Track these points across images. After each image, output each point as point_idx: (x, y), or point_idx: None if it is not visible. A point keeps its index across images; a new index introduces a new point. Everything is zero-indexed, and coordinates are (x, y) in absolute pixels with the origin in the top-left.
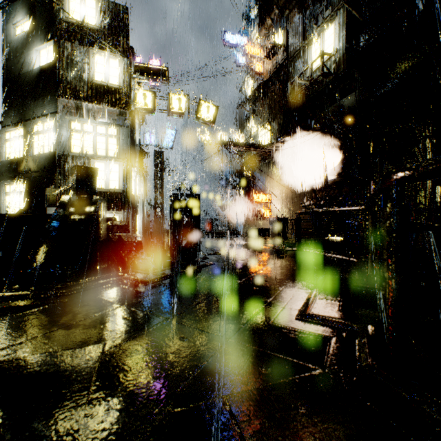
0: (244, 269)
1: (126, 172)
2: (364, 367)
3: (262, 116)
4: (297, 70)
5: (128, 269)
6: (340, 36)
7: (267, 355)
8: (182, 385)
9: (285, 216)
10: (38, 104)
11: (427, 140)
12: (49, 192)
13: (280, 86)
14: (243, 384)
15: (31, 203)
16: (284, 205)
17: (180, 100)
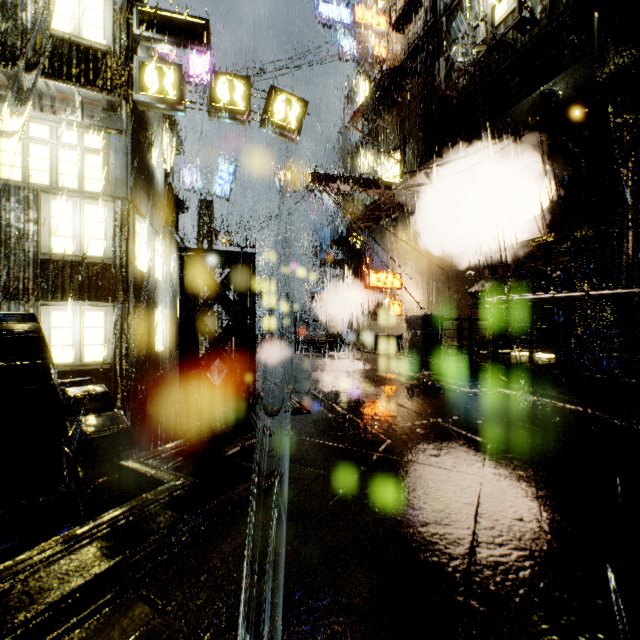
0: (405, 534)
1: (120, 223)
2: None
3: (384, 139)
4: (456, 36)
5: None
6: None
7: None
8: None
9: (428, 312)
10: None
11: None
12: None
13: (418, 80)
14: None
15: None
16: (426, 293)
17: (232, 86)
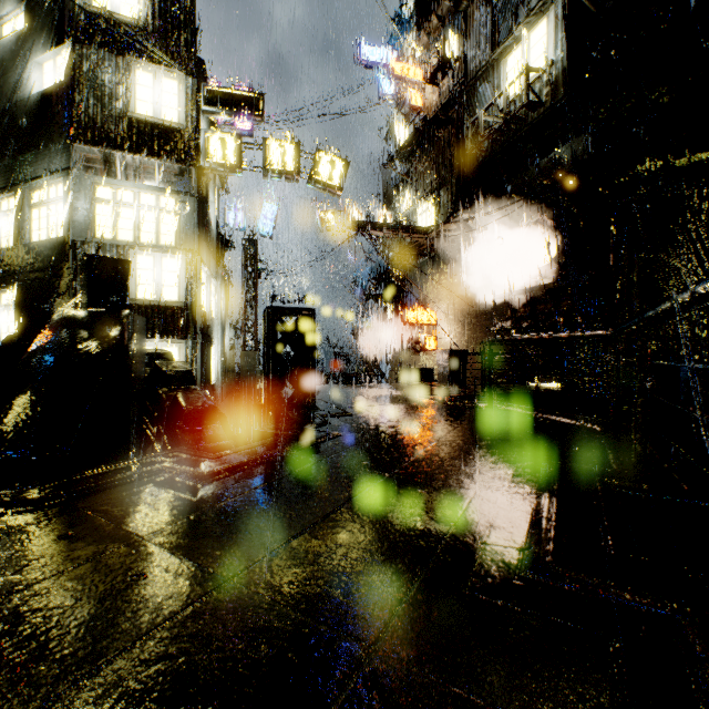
0: (397, 447)
1: (191, 272)
2: None
3: (421, 180)
4: (482, 101)
5: (176, 449)
6: (558, 38)
7: None
8: None
9: (461, 347)
10: (39, 155)
11: None
12: (55, 306)
13: (452, 130)
14: None
15: (27, 325)
16: (459, 329)
17: (283, 151)
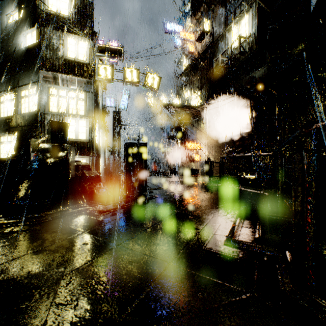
0: (181, 201)
1: (91, 126)
2: (288, 292)
3: (193, 84)
4: (220, 50)
5: (90, 201)
6: (253, 23)
7: (203, 279)
8: (129, 310)
9: (211, 159)
10: (24, 75)
11: (319, 102)
12: (32, 142)
13: (207, 62)
14: (183, 309)
15: (19, 150)
16: (210, 151)
17: (132, 73)
